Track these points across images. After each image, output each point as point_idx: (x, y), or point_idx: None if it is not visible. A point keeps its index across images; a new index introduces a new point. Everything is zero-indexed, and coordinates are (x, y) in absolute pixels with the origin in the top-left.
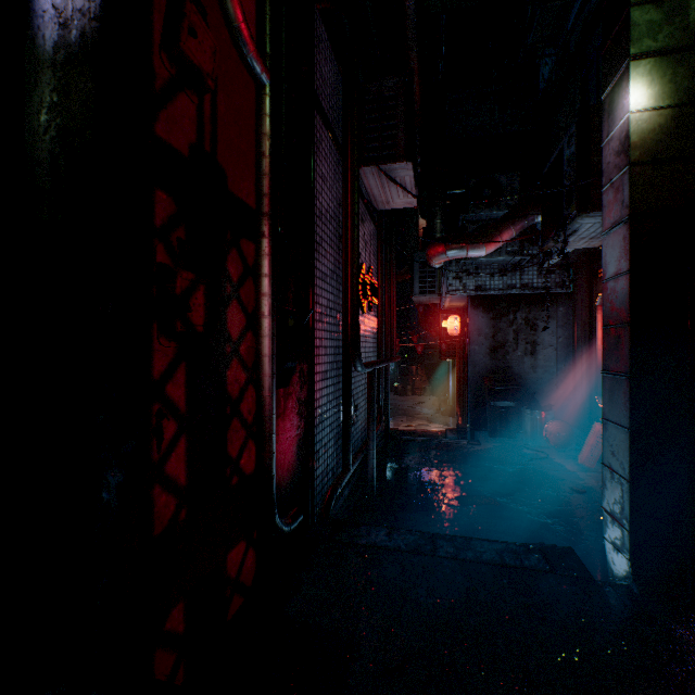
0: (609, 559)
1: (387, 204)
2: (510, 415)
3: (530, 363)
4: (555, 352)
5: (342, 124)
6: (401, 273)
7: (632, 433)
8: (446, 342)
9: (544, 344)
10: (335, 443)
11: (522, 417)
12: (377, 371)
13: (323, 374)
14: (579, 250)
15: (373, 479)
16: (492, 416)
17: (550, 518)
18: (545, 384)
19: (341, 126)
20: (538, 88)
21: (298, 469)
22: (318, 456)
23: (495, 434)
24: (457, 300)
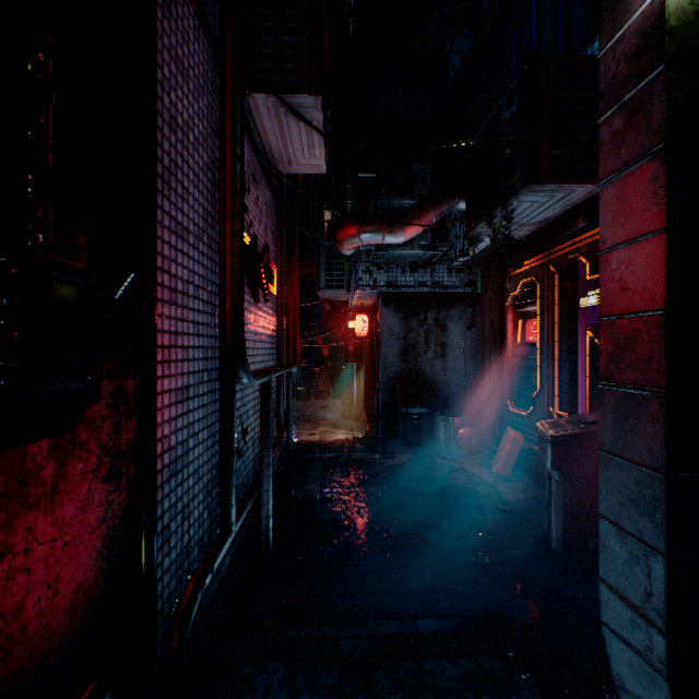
0: (616, 660)
1: (288, 165)
2: (423, 422)
3: (440, 365)
4: (463, 354)
5: (220, 12)
6: (305, 265)
7: (670, 481)
8: (354, 343)
9: (453, 346)
10: (205, 497)
11: (436, 424)
12: (276, 379)
13: (179, 392)
14: (492, 246)
15: (268, 531)
16: (404, 424)
17: (487, 555)
18: (454, 387)
19: (218, 17)
20: (448, 78)
21: (107, 589)
22: (168, 535)
23: (408, 444)
24: (367, 297)
